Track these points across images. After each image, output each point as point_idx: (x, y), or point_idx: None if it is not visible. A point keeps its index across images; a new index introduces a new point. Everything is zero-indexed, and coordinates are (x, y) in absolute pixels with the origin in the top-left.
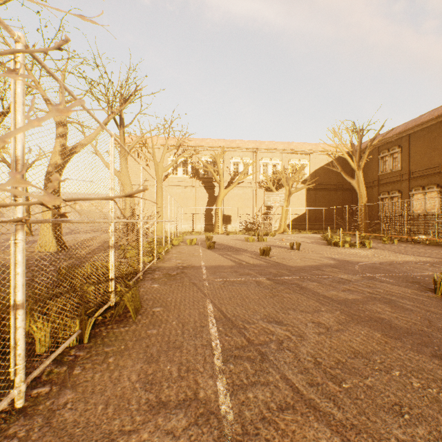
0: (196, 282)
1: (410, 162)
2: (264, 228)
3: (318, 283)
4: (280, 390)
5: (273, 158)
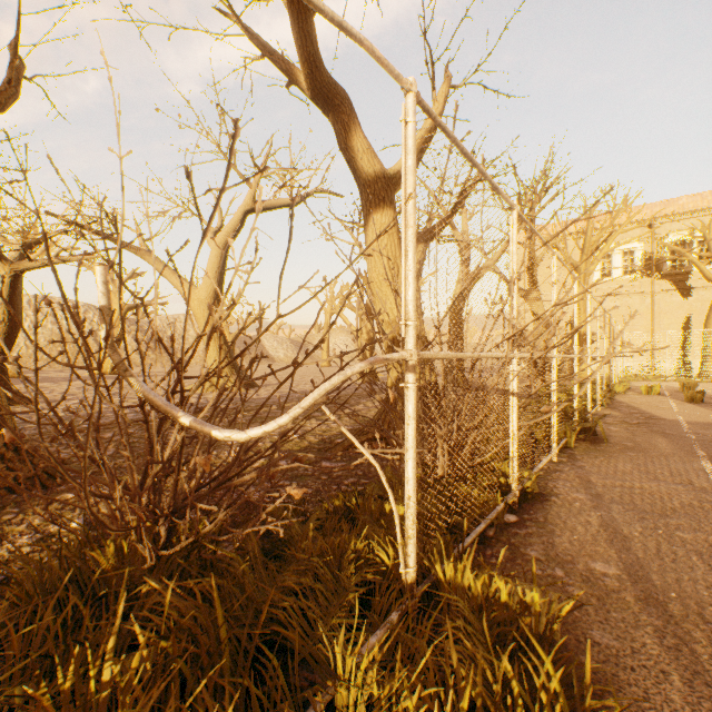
0: (672, 433)
1: None
2: None
3: None
4: None
5: None
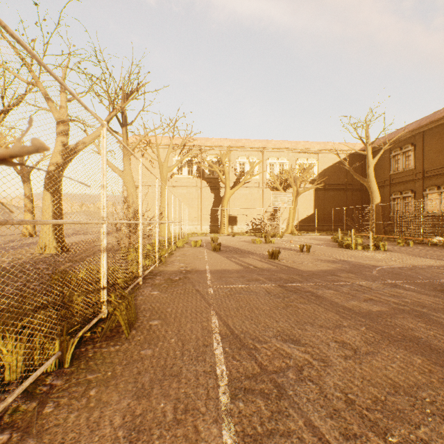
0: (200, 288)
1: (424, 161)
2: (271, 229)
3: (334, 291)
4: None
5: (280, 157)
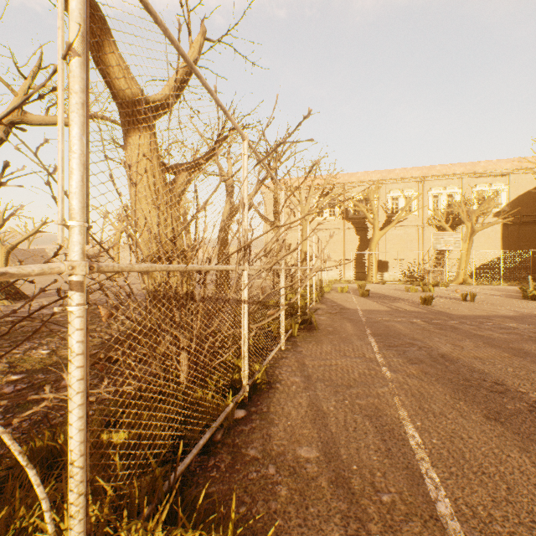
0: (354, 318)
1: None
2: (434, 277)
3: (475, 327)
4: (413, 361)
5: (448, 186)
